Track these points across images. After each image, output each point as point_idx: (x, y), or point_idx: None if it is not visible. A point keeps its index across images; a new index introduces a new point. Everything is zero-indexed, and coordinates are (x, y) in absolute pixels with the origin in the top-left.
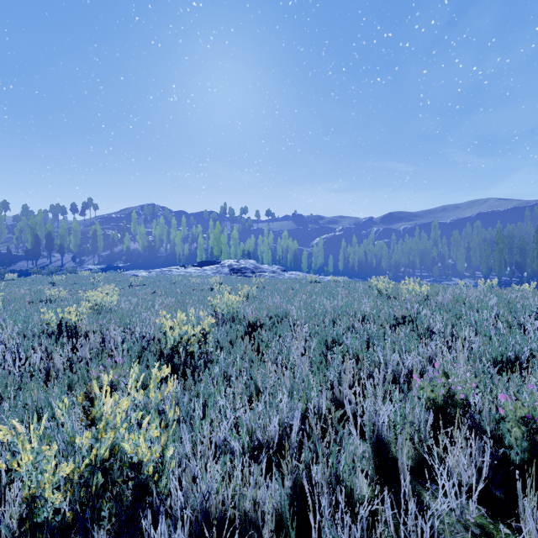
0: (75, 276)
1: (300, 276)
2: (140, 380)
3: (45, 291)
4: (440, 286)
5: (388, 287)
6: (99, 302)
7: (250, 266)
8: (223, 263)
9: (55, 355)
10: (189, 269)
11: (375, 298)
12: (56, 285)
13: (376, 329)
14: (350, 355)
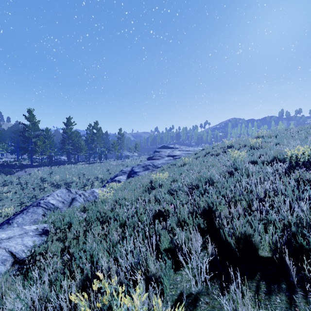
0: None
1: None
2: None
3: None
4: None
5: None
6: None
7: None
8: None
9: None
10: None
11: None
12: None
13: None
14: None
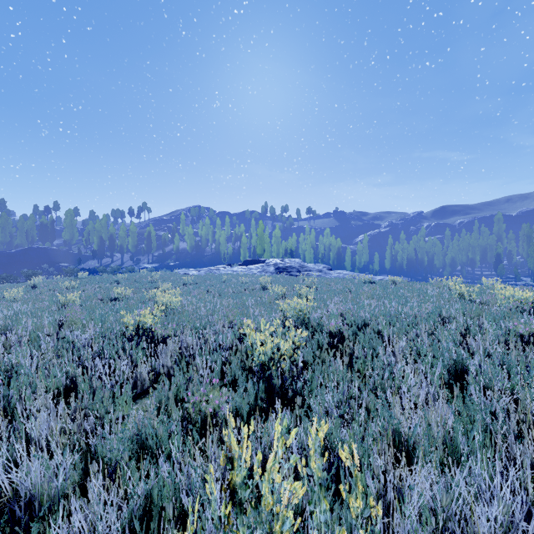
0: (135, 275)
1: (348, 276)
2: (290, 436)
3: (114, 289)
4: (529, 289)
5: (472, 291)
6: (166, 302)
7: (295, 265)
8: (268, 262)
9: (139, 361)
10: (235, 268)
11: (457, 303)
12: (120, 283)
13: (502, 349)
14: (496, 388)
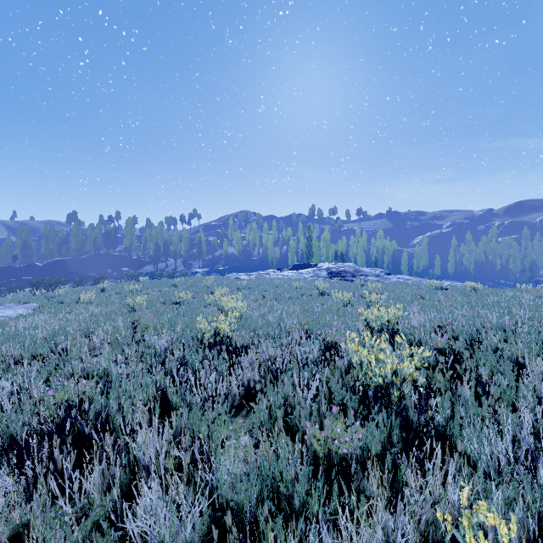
0: (190, 279)
1: (410, 281)
2: None
3: (175, 293)
4: None
5: None
6: (232, 308)
7: (349, 270)
8: (319, 266)
9: (225, 373)
10: (286, 272)
11: None
12: (178, 287)
13: None
14: None
